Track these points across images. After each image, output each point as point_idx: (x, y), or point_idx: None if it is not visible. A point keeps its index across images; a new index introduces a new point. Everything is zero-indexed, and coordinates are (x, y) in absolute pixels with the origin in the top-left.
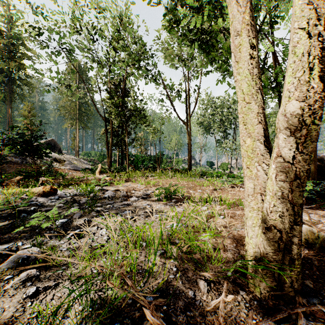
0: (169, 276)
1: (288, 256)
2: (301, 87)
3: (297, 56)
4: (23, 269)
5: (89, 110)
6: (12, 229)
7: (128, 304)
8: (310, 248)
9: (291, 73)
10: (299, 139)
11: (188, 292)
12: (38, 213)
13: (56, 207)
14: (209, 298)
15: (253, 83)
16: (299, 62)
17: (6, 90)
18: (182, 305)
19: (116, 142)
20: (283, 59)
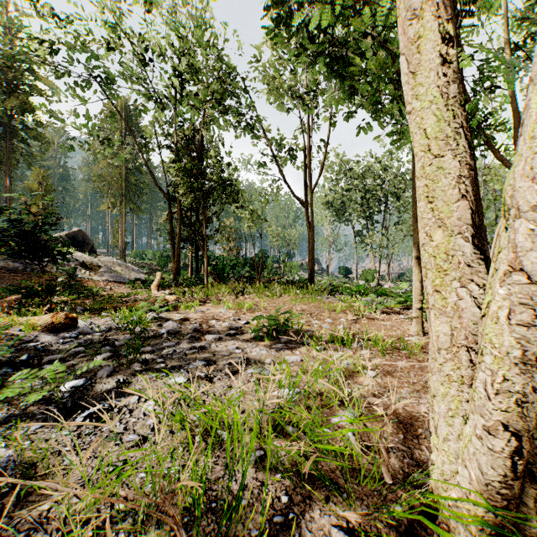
0: (273, 518)
1: (533, 488)
2: None
3: None
4: None
5: (142, 181)
6: None
7: None
8: None
9: None
10: None
11: None
12: (25, 370)
13: (70, 354)
14: None
15: (448, 114)
16: None
17: (3, 147)
18: None
19: (186, 236)
20: (474, 92)
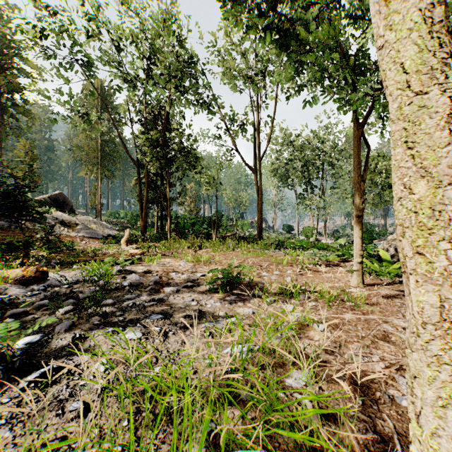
0: None
1: None
2: None
3: None
4: None
5: (115, 151)
6: None
7: None
8: None
9: None
10: None
11: None
12: None
13: (35, 307)
14: None
15: (433, 42)
16: None
17: None
18: None
19: (152, 198)
20: None
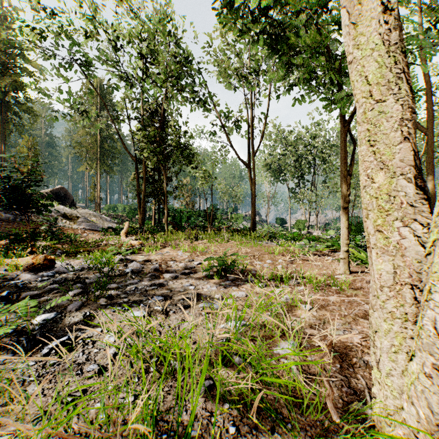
0: None
1: None
2: None
3: None
4: None
5: (114, 147)
6: None
7: None
8: None
9: None
10: None
11: None
12: (0, 305)
13: (46, 290)
14: None
15: (390, 60)
16: None
17: None
18: None
19: (150, 192)
20: None
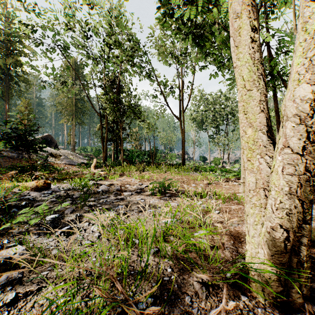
0: (163, 278)
1: (296, 258)
2: (313, 68)
3: (308, 33)
4: (4, 271)
5: (85, 106)
6: (0, 225)
7: (118, 313)
8: (312, 245)
9: (301, 53)
10: (310, 128)
11: (184, 298)
12: (27, 208)
13: (48, 202)
14: (208, 305)
15: (255, 68)
16: (310, 40)
17: (4, 87)
18: (177, 314)
19: (111, 138)
20: (276, 54)
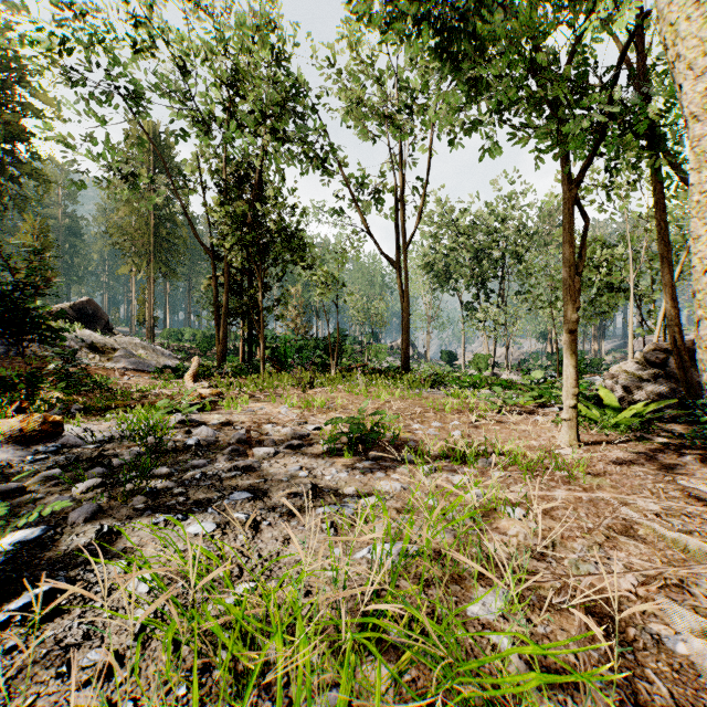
0: None
1: None
2: None
3: None
4: None
5: (177, 236)
6: None
7: None
8: None
9: None
10: None
11: None
12: None
13: (37, 480)
14: None
15: None
16: None
17: None
18: None
19: (235, 307)
20: None
